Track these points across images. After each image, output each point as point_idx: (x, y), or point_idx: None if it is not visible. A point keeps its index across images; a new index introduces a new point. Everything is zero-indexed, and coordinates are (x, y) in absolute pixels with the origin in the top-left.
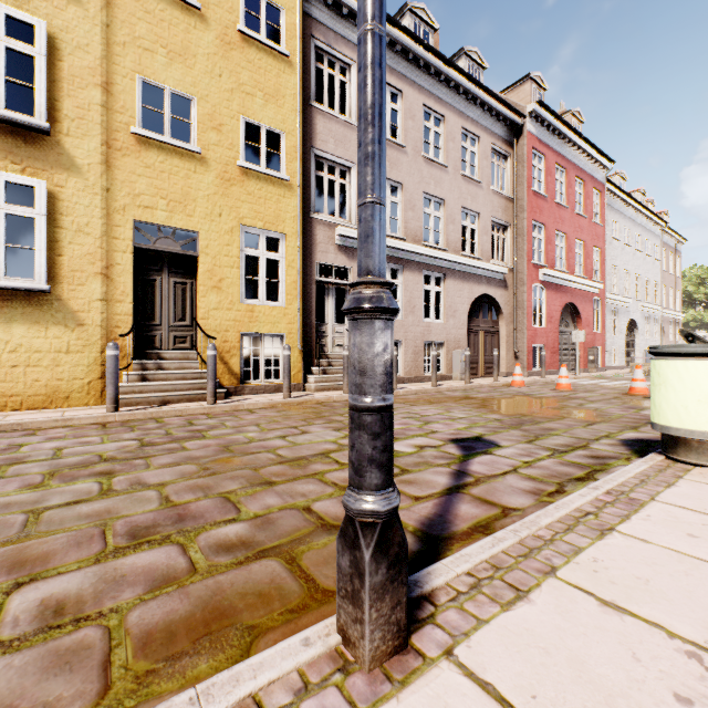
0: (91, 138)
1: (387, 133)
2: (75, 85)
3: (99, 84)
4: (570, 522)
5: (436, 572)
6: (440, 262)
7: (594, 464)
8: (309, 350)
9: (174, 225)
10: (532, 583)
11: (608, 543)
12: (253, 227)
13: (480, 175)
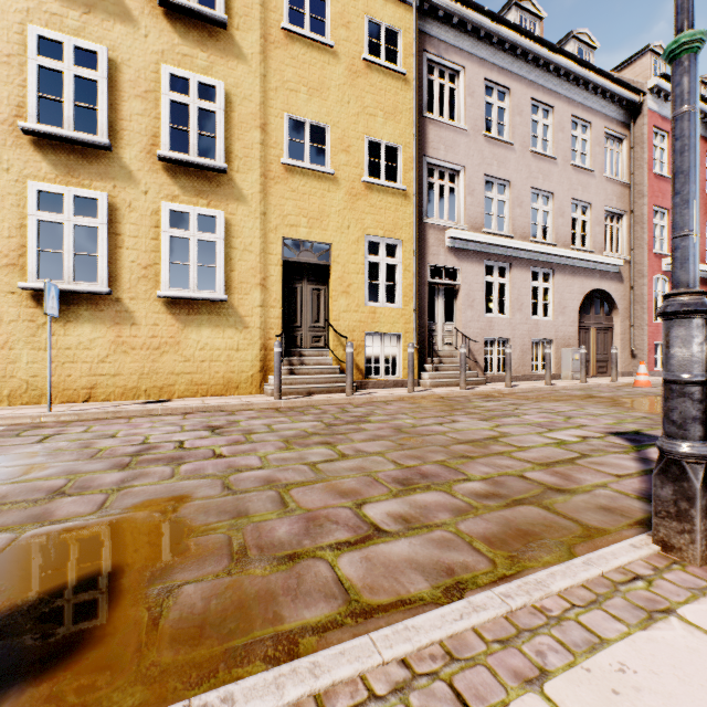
0: (253, 172)
1: (494, 132)
2: (242, 130)
3: (258, 126)
4: None
5: None
6: (549, 258)
7: None
8: (421, 348)
9: (312, 239)
10: None
11: None
12: (375, 236)
13: (592, 163)
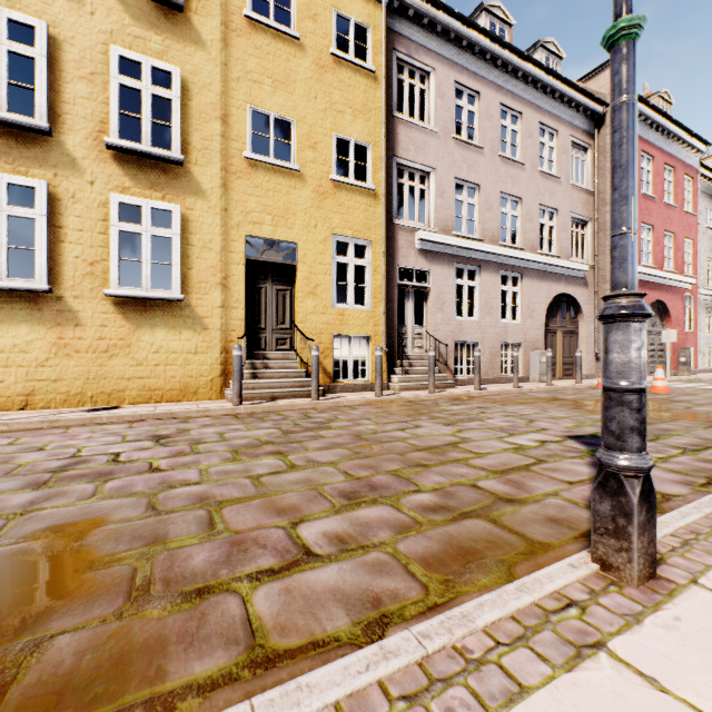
0: (213, 165)
1: (464, 135)
2: (201, 120)
3: (219, 117)
4: None
5: None
6: (518, 262)
7: None
8: (391, 351)
9: (277, 237)
10: None
11: None
12: (343, 236)
13: (558, 170)
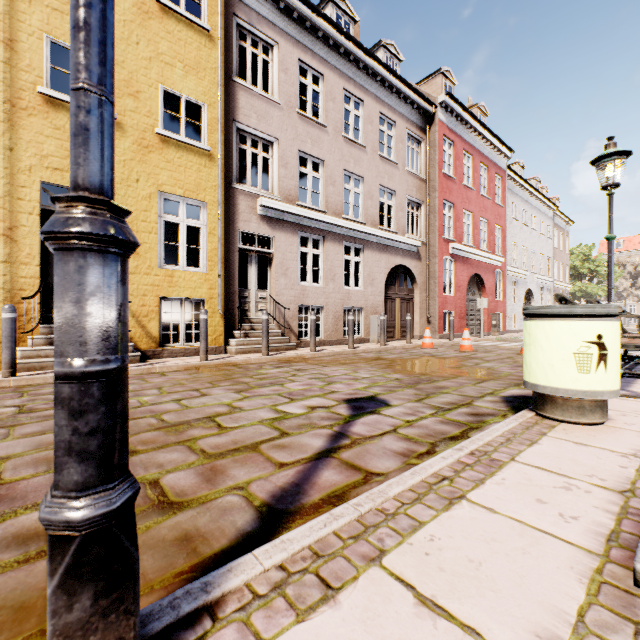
0: None
1: (309, 112)
2: None
3: (0, 40)
4: (422, 490)
5: (239, 568)
6: (359, 234)
7: (472, 421)
8: (231, 314)
9: None
10: (349, 576)
11: (453, 515)
12: (173, 194)
13: (396, 156)
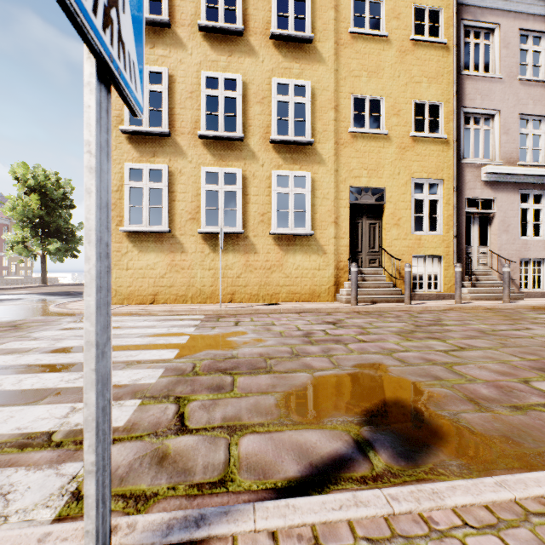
0: (329, 142)
1: (529, 74)
2: (322, 112)
3: (332, 108)
4: None
5: None
6: None
7: None
8: None
9: (371, 185)
10: None
11: None
12: (420, 178)
13: None
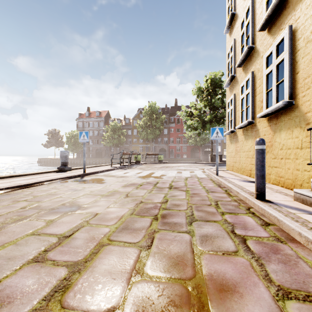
0: None
1: None
2: None
3: None
4: None
5: None
6: None
7: None
8: None
9: None
10: None
11: None
12: None
13: None
